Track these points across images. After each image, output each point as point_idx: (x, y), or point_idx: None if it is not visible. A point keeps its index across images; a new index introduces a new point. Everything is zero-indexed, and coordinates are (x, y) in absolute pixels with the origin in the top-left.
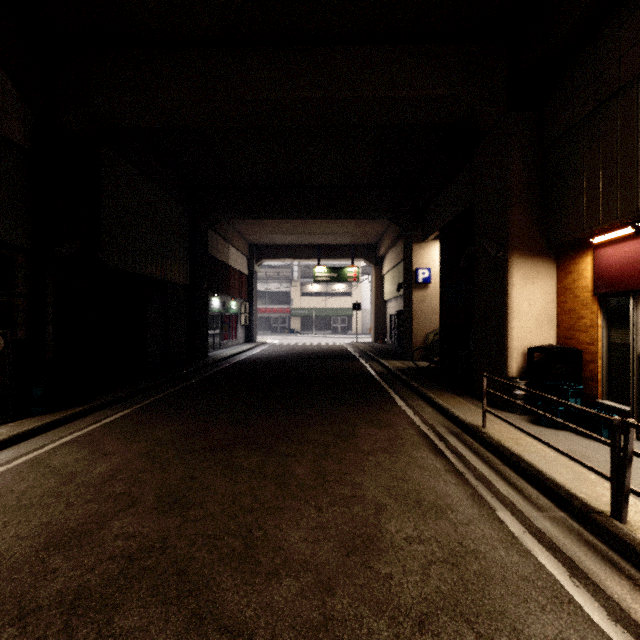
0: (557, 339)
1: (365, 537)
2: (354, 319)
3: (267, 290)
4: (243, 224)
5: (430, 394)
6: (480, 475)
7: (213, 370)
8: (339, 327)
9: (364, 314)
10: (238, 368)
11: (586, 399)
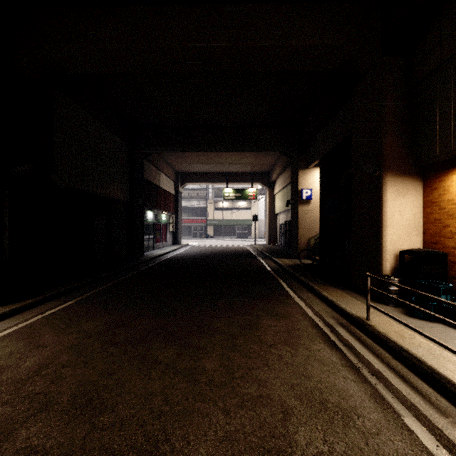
0: (423, 244)
1: (275, 453)
2: (253, 227)
3: (189, 206)
4: (170, 156)
5: (316, 287)
6: (375, 370)
7: (146, 266)
8: (242, 233)
9: (260, 223)
10: (165, 265)
11: (451, 294)
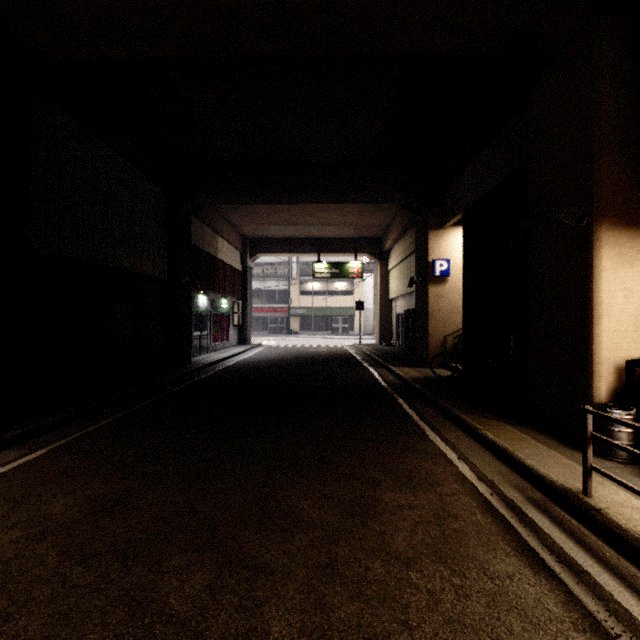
0: None
1: None
2: (356, 319)
3: (264, 288)
4: (234, 213)
5: (470, 421)
6: None
7: (191, 380)
8: (340, 327)
9: (366, 314)
10: (222, 377)
11: None
